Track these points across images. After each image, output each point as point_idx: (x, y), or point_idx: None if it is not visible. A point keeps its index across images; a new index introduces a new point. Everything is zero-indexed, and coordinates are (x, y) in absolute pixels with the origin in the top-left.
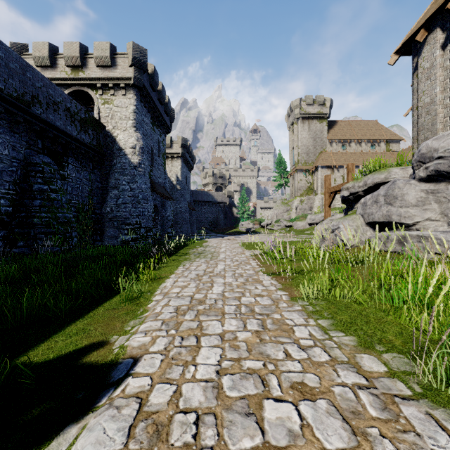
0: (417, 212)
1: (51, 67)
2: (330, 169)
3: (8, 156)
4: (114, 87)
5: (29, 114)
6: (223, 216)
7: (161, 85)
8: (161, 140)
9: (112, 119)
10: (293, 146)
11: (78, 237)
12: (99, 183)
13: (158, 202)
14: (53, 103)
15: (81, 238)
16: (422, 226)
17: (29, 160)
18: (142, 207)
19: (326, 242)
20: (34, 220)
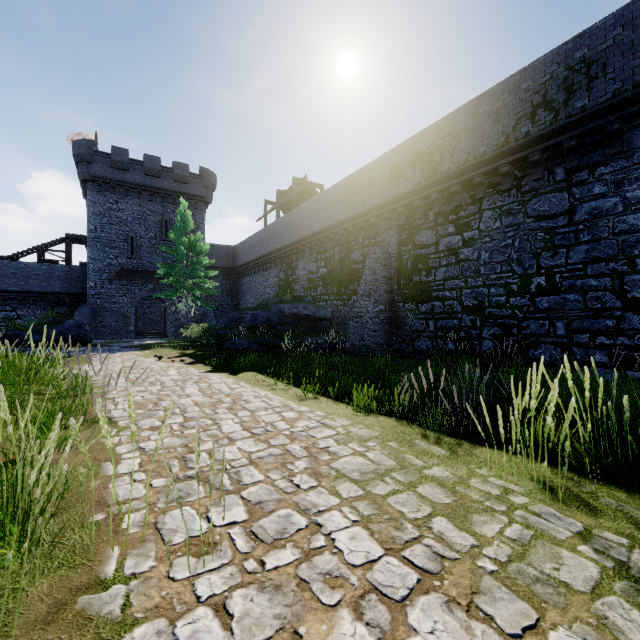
0: None
1: None
2: None
3: None
4: None
5: None
6: None
7: None
8: None
9: None
10: None
11: None
12: None
13: None
14: None
15: None
16: None
17: None
18: None
19: None
20: None
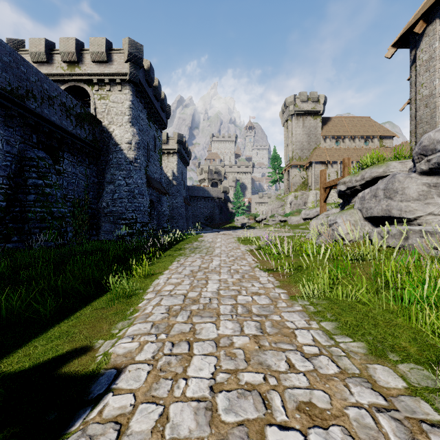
0: (418, 206)
1: (48, 63)
2: (324, 164)
3: (2, 150)
4: (110, 83)
5: (24, 109)
6: (218, 212)
7: (157, 81)
8: (157, 136)
9: (108, 115)
10: (287, 142)
11: (74, 232)
12: (95, 178)
13: (154, 197)
14: (48, 97)
15: (77, 233)
16: (424, 220)
17: (23, 155)
18: (138, 202)
19: (322, 237)
20: (28, 215)
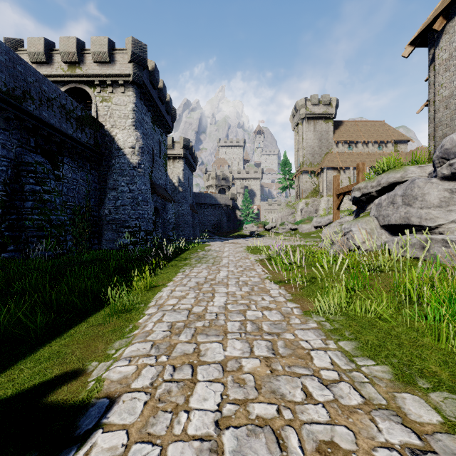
0: (440, 214)
1: (47, 64)
2: (336, 170)
3: None
4: (113, 84)
5: (21, 111)
6: (226, 219)
7: (162, 83)
8: (162, 140)
9: (111, 118)
10: (298, 147)
11: (74, 240)
12: (97, 185)
13: (159, 204)
14: (47, 99)
15: (78, 242)
16: (446, 229)
17: (20, 159)
18: (142, 209)
19: (336, 246)
20: (25, 223)
